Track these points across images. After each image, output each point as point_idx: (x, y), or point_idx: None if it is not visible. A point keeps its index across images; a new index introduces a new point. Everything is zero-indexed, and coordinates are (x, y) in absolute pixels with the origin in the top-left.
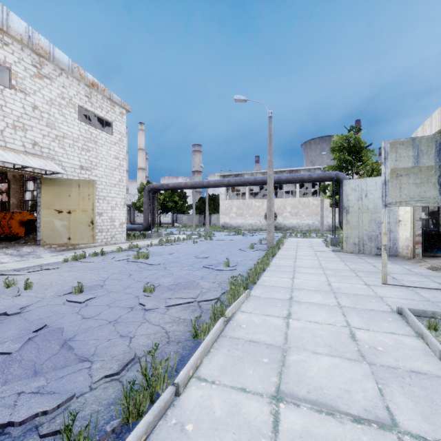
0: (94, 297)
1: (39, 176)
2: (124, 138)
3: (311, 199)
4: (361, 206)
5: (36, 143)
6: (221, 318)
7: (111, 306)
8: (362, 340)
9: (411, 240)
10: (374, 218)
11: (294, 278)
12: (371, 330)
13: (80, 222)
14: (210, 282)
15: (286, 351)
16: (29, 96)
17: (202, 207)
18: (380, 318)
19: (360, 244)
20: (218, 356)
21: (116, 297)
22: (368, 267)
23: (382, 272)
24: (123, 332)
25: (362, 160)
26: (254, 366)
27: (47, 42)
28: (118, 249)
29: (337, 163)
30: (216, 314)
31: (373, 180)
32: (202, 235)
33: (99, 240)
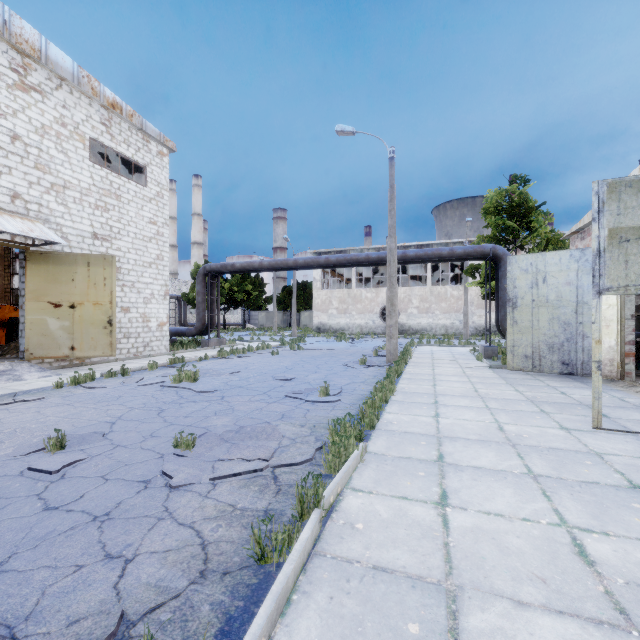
0: (82, 458)
1: (23, 248)
2: (165, 192)
3: (448, 288)
4: (536, 296)
5: (18, 195)
6: (315, 510)
7: (109, 478)
8: (604, 561)
9: (618, 350)
10: (557, 315)
11: (439, 417)
12: (611, 534)
13: (90, 322)
14: (296, 424)
15: (454, 597)
16: (5, 118)
17: (288, 299)
18: (616, 504)
19: (535, 356)
20: (308, 617)
21: (124, 458)
22: (554, 394)
23: (593, 408)
24: (114, 546)
25: (531, 227)
26: None
27: (35, 33)
28: (152, 364)
29: (494, 232)
30: (304, 502)
31: (555, 256)
32: (286, 342)
33: (124, 350)
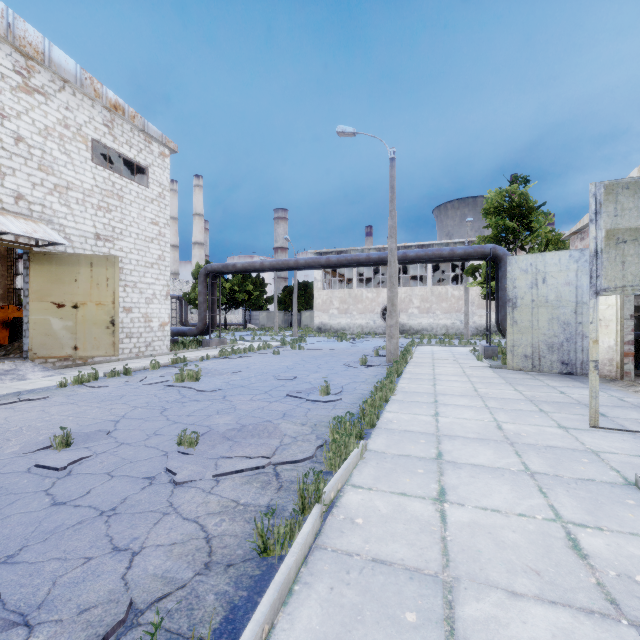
0: (87, 456)
1: (26, 249)
2: (166, 193)
3: (449, 288)
4: (536, 297)
5: (22, 196)
6: (316, 505)
7: (115, 475)
8: (597, 555)
9: (617, 350)
10: (557, 315)
11: (438, 416)
12: (604, 529)
13: (93, 322)
14: (297, 423)
15: (450, 588)
16: (9, 120)
17: (289, 300)
18: (611, 500)
19: (535, 356)
20: (310, 606)
21: (129, 455)
22: (553, 393)
23: (590, 407)
24: (121, 539)
25: (531, 227)
26: (388, 636)
27: (39, 35)
28: (154, 364)
29: (494, 232)
30: (305, 497)
31: (555, 256)
32: (287, 342)
33: (126, 350)
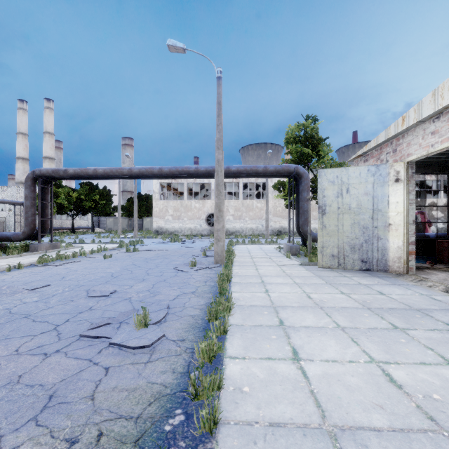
0: None
1: None
2: None
3: (254, 201)
4: (341, 204)
5: None
6: None
7: None
8: None
9: (404, 249)
10: (358, 220)
11: (300, 359)
12: None
13: None
14: (59, 439)
15: None
16: None
17: (132, 208)
18: None
19: (340, 255)
20: None
21: None
22: (376, 295)
23: None
24: None
25: (319, 155)
26: None
27: None
28: None
29: (294, 156)
30: None
31: (356, 170)
32: (124, 244)
33: None
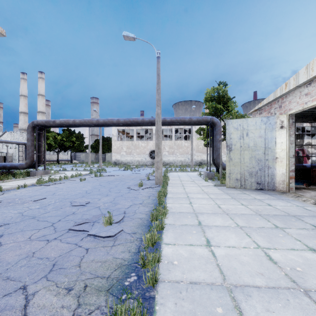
0: None
1: None
2: None
3: (183, 142)
4: (242, 144)
5: None
6: None
7: None
8: None
9: (287, 175)
10: (254, 155)
11: (211, 245)
12: None
13: None
14: (61, 287)
15: None
16: None
17: (98, 146)
18: None
19: (242, 179)
20: None
21: None
22: (266, 206)
23: None
24: None
25: (228, 109)
26: None
27: None
28: None
29: (211, 110)
30: None
31: (253, 120)
32: (93, 171)
33: None
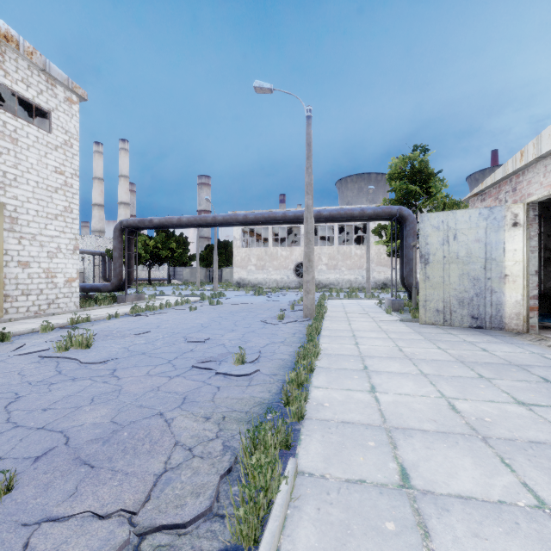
0: None
1: None
2: (74, 142)
3: (353, 248)
4: (447, 253)
5: None
6: None
7: None
8: None
9: (524, 304)
10: (467, 271)
11: (376, 391)
12: None
13: None
14: (199, 416)
15: None
16: None
17: (211, 257)
18: None
19: (446, 311)
20: None
21: None
22: (477, 352)
23: None
24: None
25: (430, 192)
26: None
27: None
28: (45, 326)
29: (398, 195)
30: None
31: (465, 214)
32: (206, 296)
33: (22, 308)
